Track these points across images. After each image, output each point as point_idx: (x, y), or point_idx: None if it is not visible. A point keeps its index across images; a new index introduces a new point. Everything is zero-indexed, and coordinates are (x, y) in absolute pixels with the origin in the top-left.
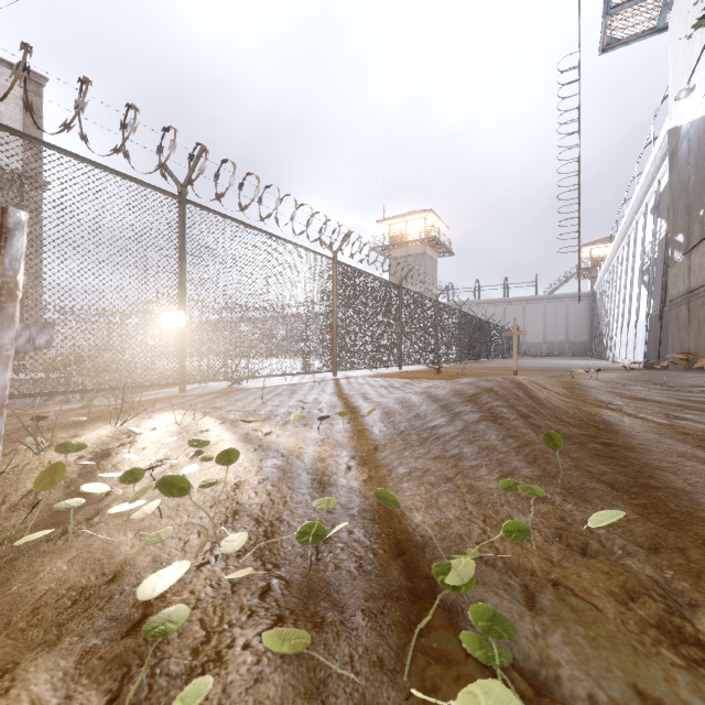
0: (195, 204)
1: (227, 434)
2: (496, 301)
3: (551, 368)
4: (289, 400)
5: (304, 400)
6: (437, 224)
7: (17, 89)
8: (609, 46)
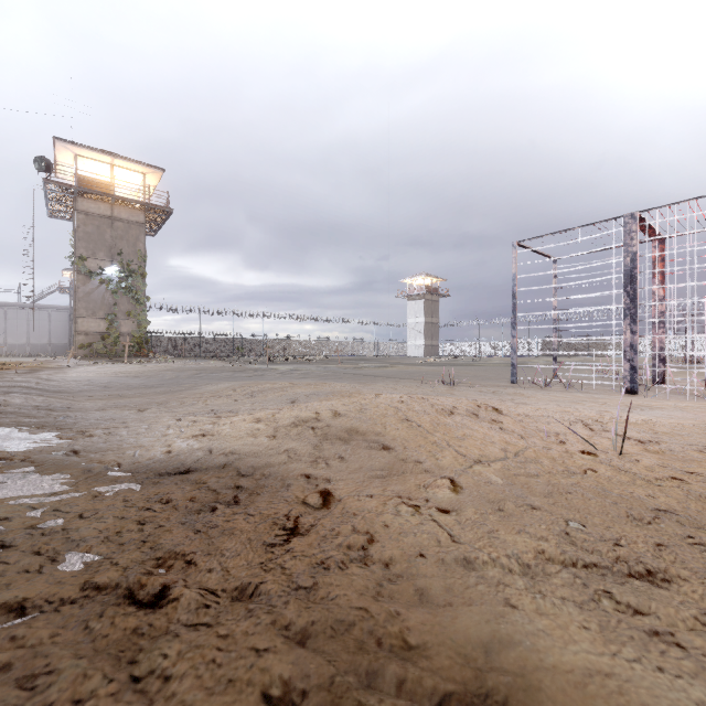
0: None
1: None
2: None
3: None
4: None
5: None
6: None
7: None
8: (53, 216)
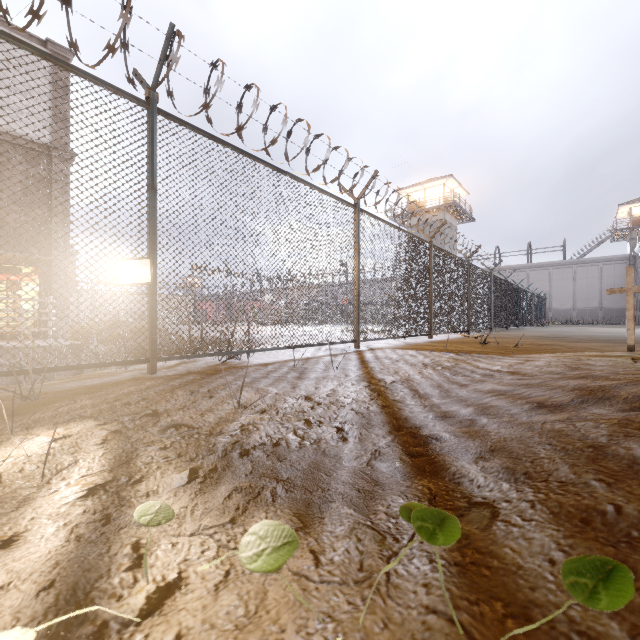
0: (170, 116)
1: (29, 588)
2: (518, 267)
3: (620, 338)
4: (289, 395)
5: (314, 396)
6: (457, 190)
7: (45, 64)
8: None
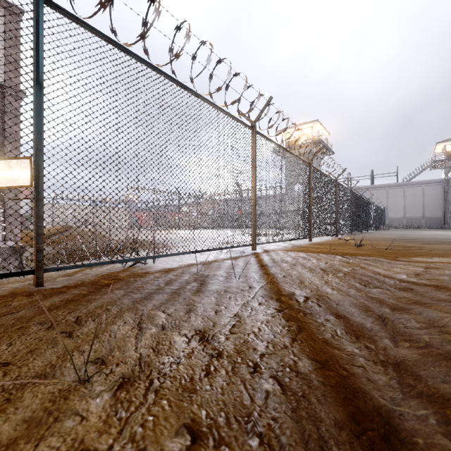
0: (61, 9)
1: None
2: (364, 187)
3: None
4: (179, 330)
5: (213, 331)
6: (321, 131)
7: None
8: None
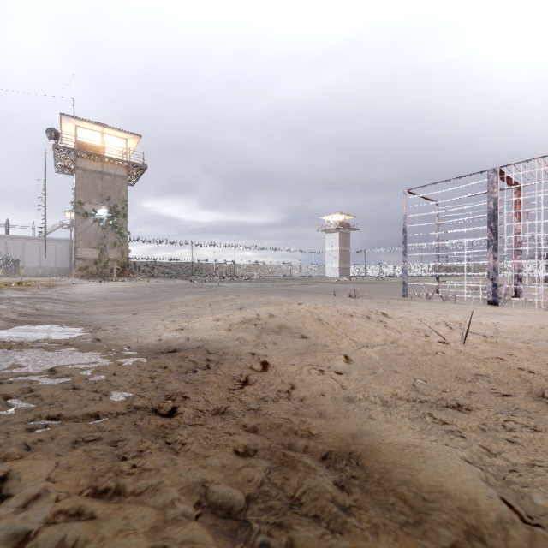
0: None
1: None
2: None
3: None
4: None
5: None
6: None
7: None
8: (59, 172)
